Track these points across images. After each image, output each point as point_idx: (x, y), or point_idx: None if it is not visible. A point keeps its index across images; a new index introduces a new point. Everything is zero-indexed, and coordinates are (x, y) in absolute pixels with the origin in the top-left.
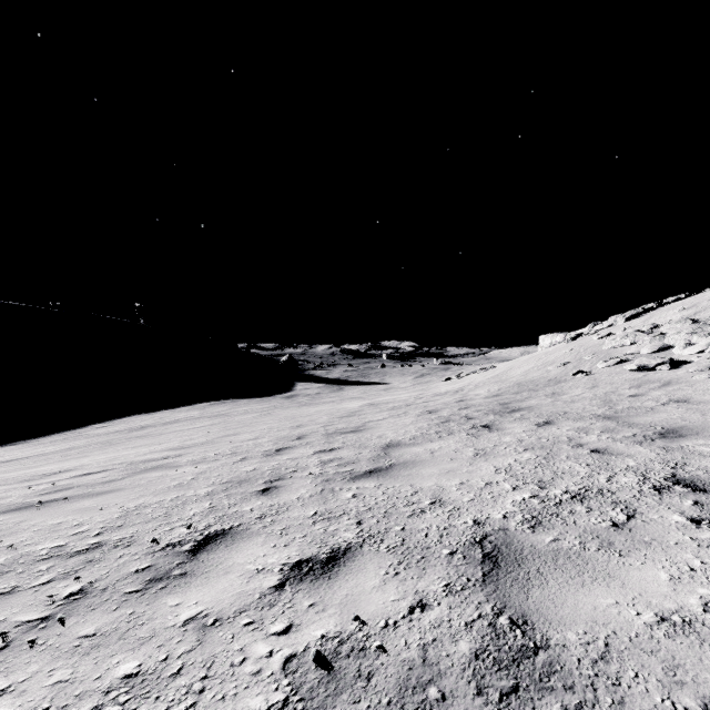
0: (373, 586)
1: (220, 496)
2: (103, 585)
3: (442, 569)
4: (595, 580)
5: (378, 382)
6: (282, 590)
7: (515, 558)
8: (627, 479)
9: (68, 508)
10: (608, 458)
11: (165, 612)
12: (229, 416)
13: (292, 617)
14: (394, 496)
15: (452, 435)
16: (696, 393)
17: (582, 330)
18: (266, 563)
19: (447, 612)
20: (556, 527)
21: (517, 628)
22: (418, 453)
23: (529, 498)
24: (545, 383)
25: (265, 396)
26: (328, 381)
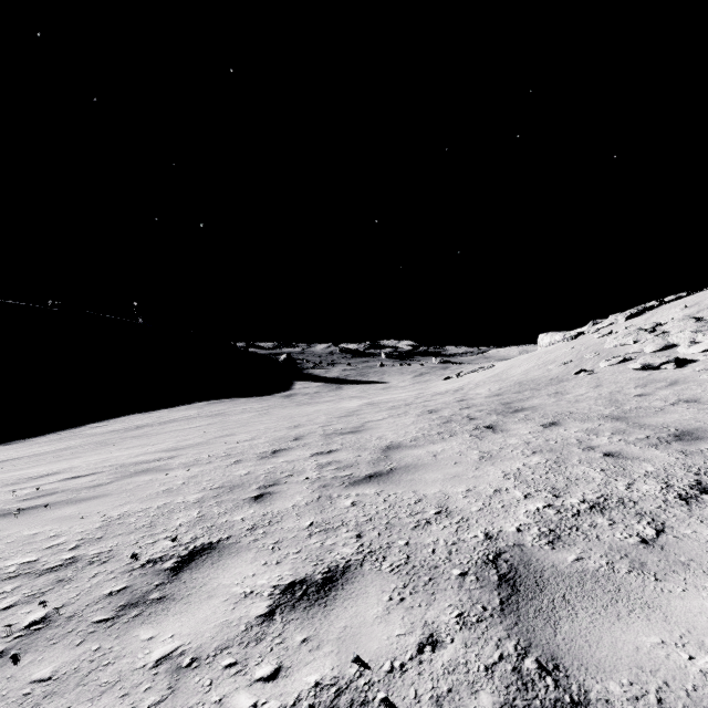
0: (375, 615)
1: (210, 503)
2: (70, 611)
3: (453, 594)
4: (632, 611)
5: (377, 381)
6: (271, 620)
7: (535, 581)
8: (648, 487)
9: (47, 516)
10: (624, 463)
11: (136, 649)
12: (226, 415)
13: (281, 656)
14: (396, 504)
15: (454, 436)
16: (705, 392)
17: (582, 328)
18: (255, 584)
19: (463, 652)
20: (577, 543)
21: (547, 675)
22: (420, 455)
23: (544, 508)
24: (547, 382)
25: (264, 395)
26: (327, 380)
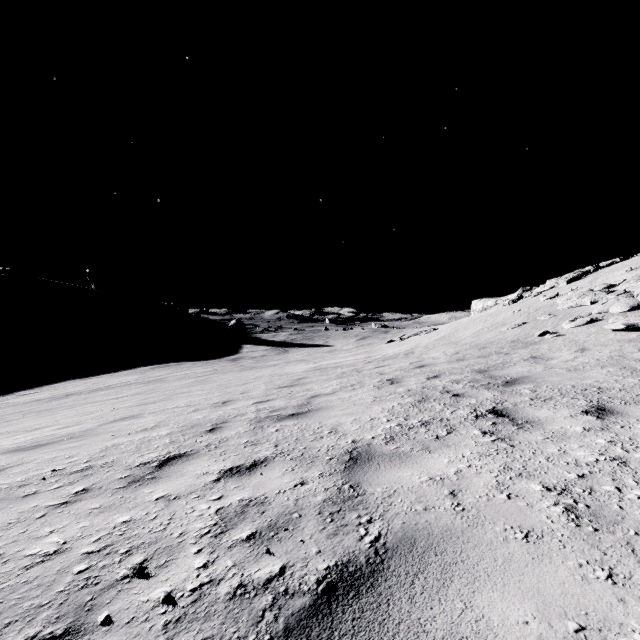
0: None
1: None
2: None
3: None
4: None
5: (322, 344)
6: None
7: None
8: None
9: None
10: None
11: None
12: (162, 382)
13: None
14: None
15: (456, 433)
16: None
17: (512, 295)
18: None
19: None
20: None
21: None
22: (423, 492)
23: None
24: (510, 345)
25: (211, 359)
26: (274, 343)
